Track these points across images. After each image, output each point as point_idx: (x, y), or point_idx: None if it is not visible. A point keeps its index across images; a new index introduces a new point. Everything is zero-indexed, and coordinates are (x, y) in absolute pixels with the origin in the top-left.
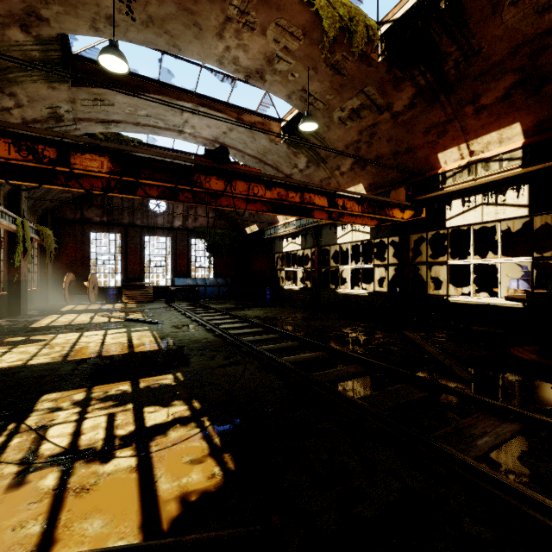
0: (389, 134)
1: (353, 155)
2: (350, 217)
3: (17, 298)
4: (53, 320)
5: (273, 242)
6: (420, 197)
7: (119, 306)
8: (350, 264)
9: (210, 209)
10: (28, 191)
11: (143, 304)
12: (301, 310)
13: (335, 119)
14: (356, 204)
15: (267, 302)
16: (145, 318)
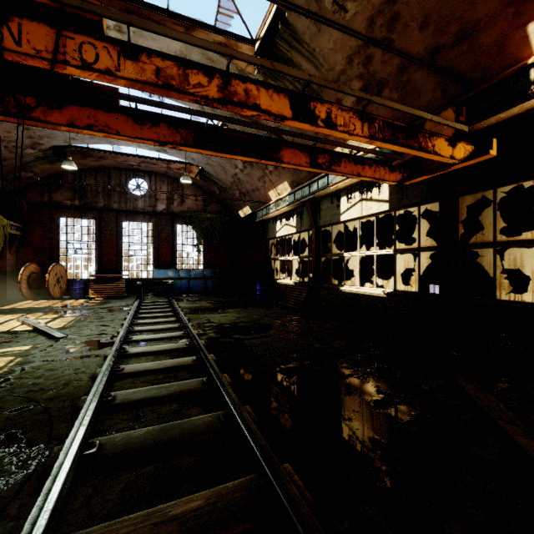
0: (424, 11)
1: (352, 30)
2: (352, 165)
3: None
4: None
5: (267, 226)
6: (484, 121)
7: (75, 303)
8: (359, 250)
9: (199, 190)
10: None
11: (107, 301)
12: (291, 313)
13: (327, 2)
14: (358, 120)
15: (257, 299)
16: (64, 326)
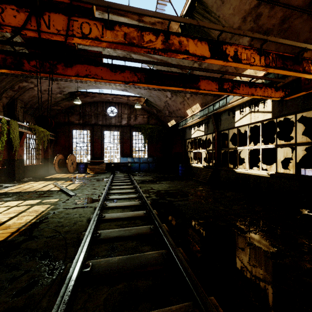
0: None
1: None
2: (248, 88)
3: (13, 170)
4: (21, 186)
5: (185, 131)
6: None
7: (80, 176)
8: (248, 145)
9: (145, 112)
10: (25, 103)
11: (96, 175)
12: (201, 185)
13: None
14: (256, 55)
15: (179, 175)
16: (75, 188)
